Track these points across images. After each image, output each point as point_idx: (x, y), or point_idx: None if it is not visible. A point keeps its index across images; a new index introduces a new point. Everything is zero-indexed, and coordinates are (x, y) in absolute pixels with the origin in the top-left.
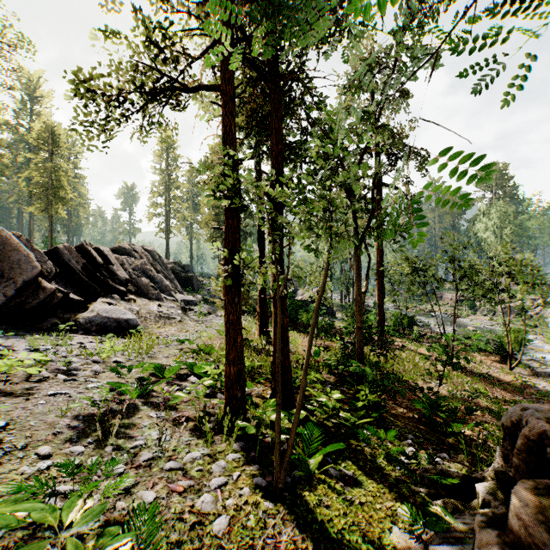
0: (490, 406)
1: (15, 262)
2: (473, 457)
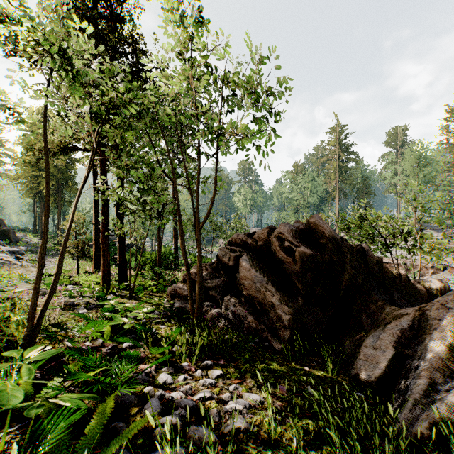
0: None
1: None
2: None
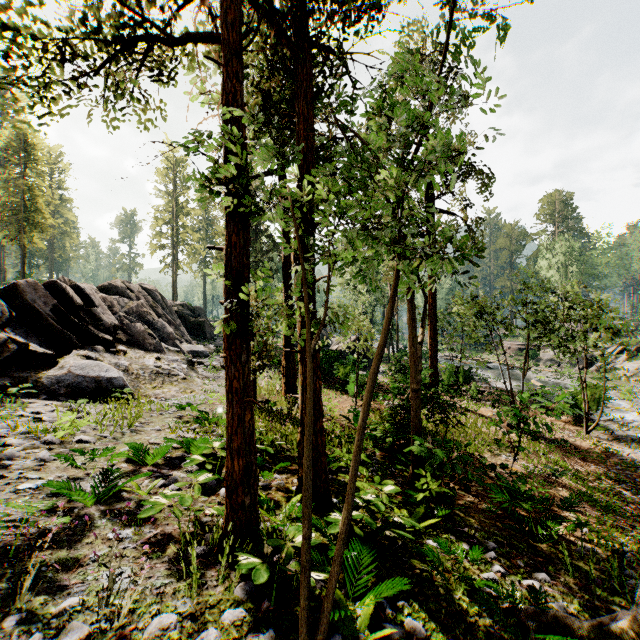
0: (576, 485)
1: None
2: (579, 574)
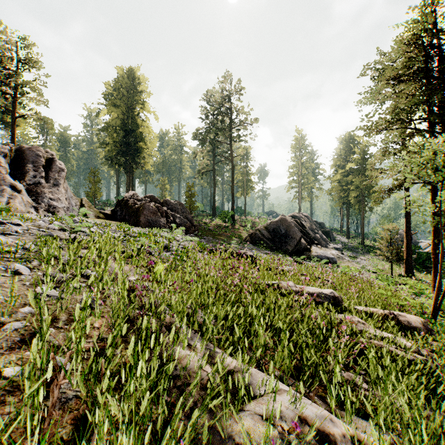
0: None
1: (294, 232)
2: None
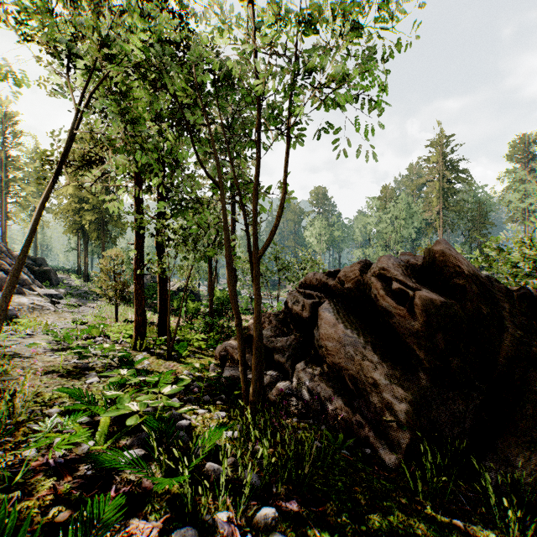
0: None
1: None
2: None
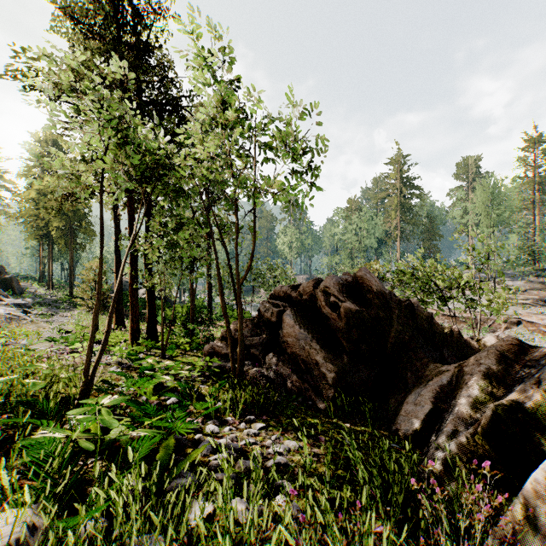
0: None
1: None
2: None
